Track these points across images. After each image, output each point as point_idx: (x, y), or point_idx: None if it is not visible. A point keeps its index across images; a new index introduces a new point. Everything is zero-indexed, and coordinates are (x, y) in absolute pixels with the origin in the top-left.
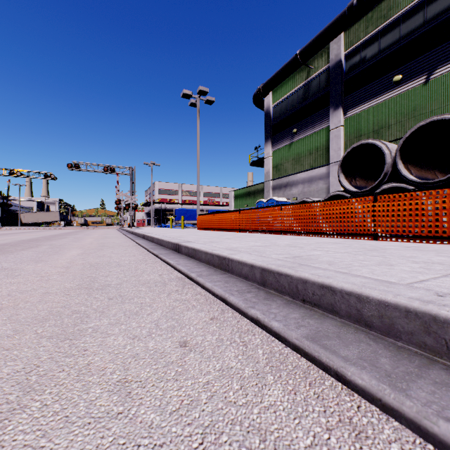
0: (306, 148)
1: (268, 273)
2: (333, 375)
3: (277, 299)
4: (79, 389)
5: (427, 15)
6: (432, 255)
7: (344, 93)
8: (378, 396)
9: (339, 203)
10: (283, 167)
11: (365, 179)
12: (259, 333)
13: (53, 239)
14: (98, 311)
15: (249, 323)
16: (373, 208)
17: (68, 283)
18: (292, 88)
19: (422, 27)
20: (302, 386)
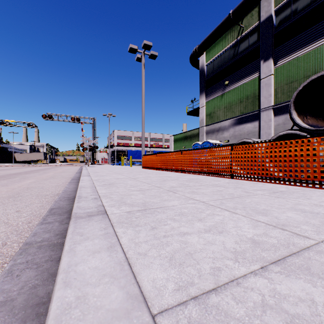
0: (236, 97)
1: None
2: None
3: None
4: None
5: None
6: None
7: (275, 44)
8: None
9: None
10: (215, 115)
11: (315, 118)
12: None
13: None
14: None
15: None
16: None
17: None
18: (224, 47)
19: None
20: None
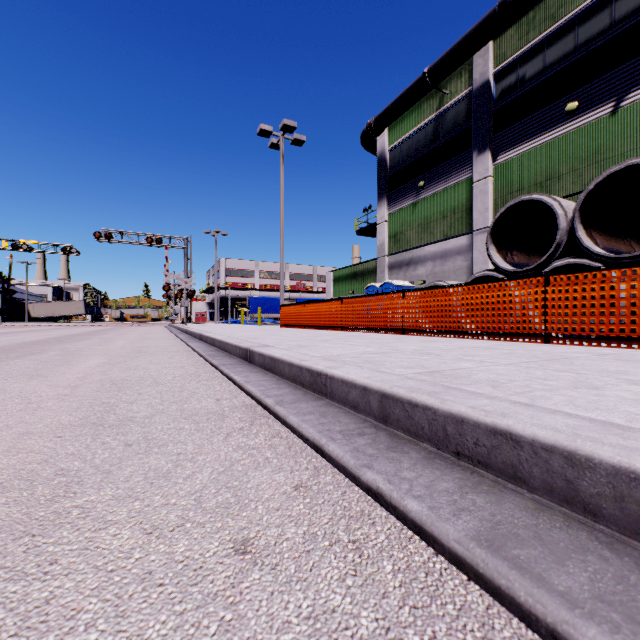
0: (437, 208)
1: (393, 403)
2: (545, 637)
3: (410, 448)
4: None
5: (616, 14)
6: None
7: (494, 128)
8: None
9: (492, 288)
10: (404, 237)
11: (526, 253)
12: (383, 521)
13: (68, 341)
14: (102, 470)
15: (363, 496)
16: (543, 295)
17: (67, 414)
18: (418, 123)
19: (609, 32)
20: None
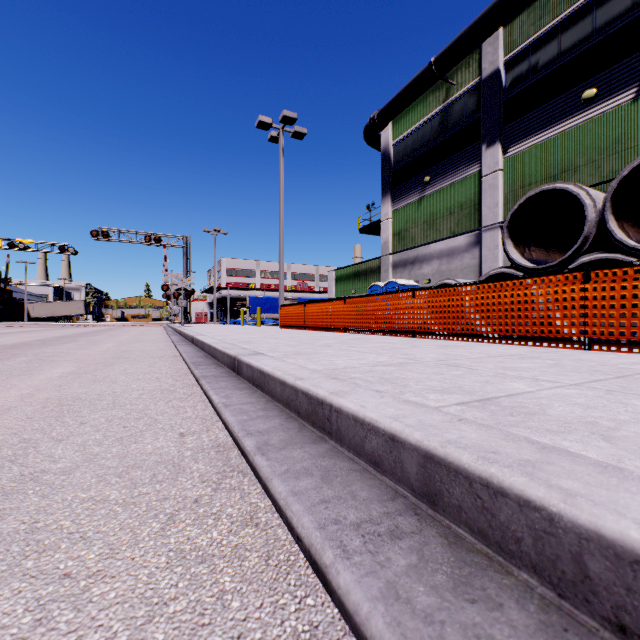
0: (444, 204)
1: (449, 475)
2: None
3: (498, 588)
4: None
5: None
6: None
7: (504, 120)
8: None
9: (517, 285)
10: (408, 234)
11: (544, 249)
12: None
13: (51, 343)
14: None
15: None
16: (582, 293)
17: None
18: (423, 116)
19: (631, 13)
20: None
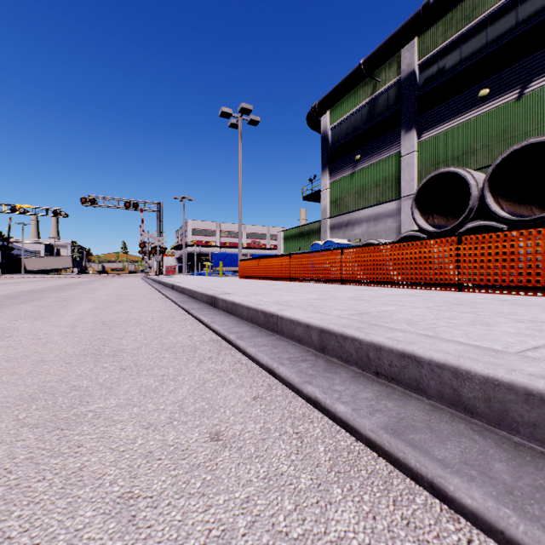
0: (371, 178)
1: (329, 336)
2: (427, 488)
3: (341, 370)
4: (61, 510)
5: (521, 16)
6: (537, 311)
7: (419, 111)
8: (499, 527)
9: (415, 245)
10: (343, 202)
11: (444, 216)
12: (319, 420)
13: (61, 290)
14: (105, 386)
15: (304, 404)
16: (456, 252)
17: (71, 347)
18: (355, 106)
19: (515, 30)
20: (384, 505)
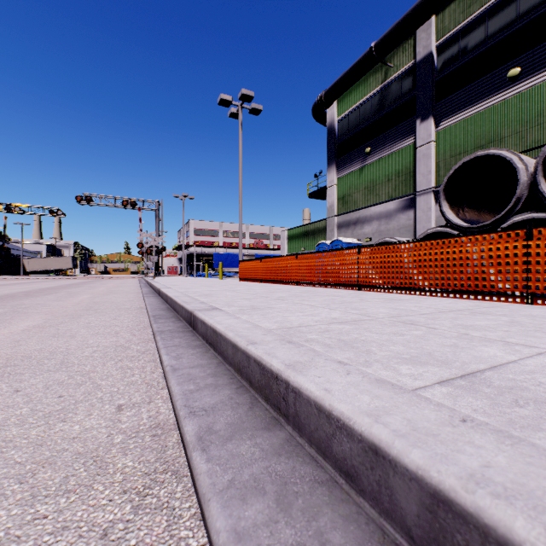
0: (383, 172)
1: None
2: None
3: None
4: None
5: None
6: None
7: (437, 97)
8: None
9: (459, 242)
10: (351, 199)
11: (476, 210)
12: None
13: (34, 295)
14: None
15: None
16: (524, 250)
17: None
18: (364, 95)
19: None
20: None
